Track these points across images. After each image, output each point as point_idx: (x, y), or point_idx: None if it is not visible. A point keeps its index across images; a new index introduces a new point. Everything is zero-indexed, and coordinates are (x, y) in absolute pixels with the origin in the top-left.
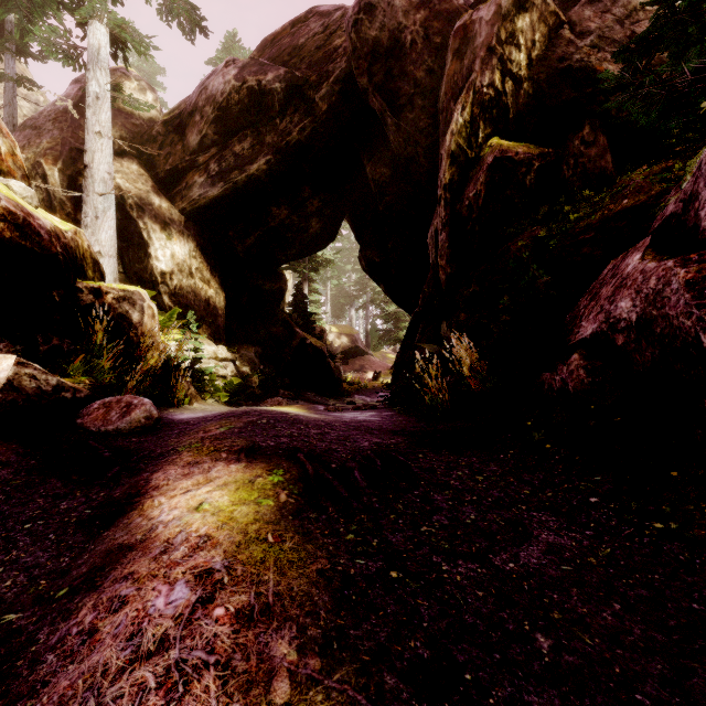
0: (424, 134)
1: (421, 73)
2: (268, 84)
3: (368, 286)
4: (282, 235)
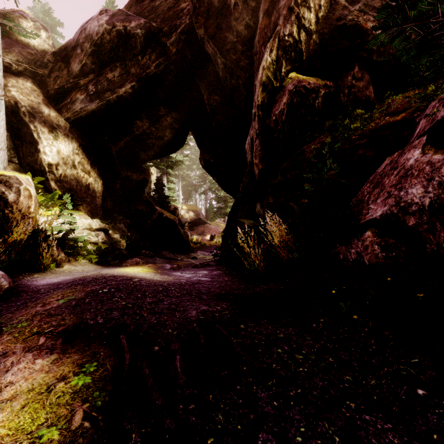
0: (243, 70)
1: (242, 27)
2: (132, 29)
3: (207, 179)
4: (145, 141)
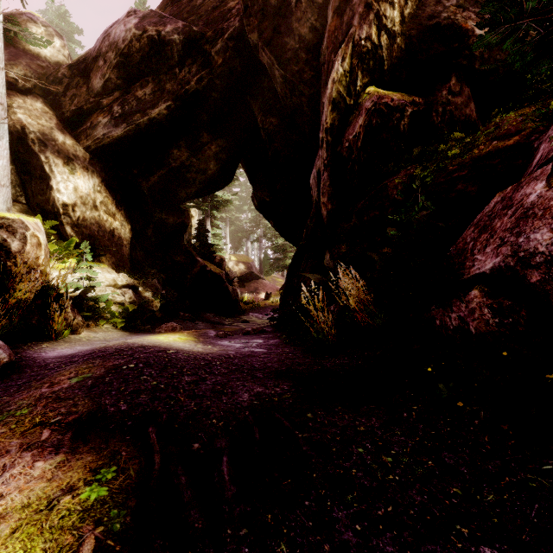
0: (307, 84)
1: (305, 29)
2: (167, 35)
3: (261, 223)
4: (183, 175)
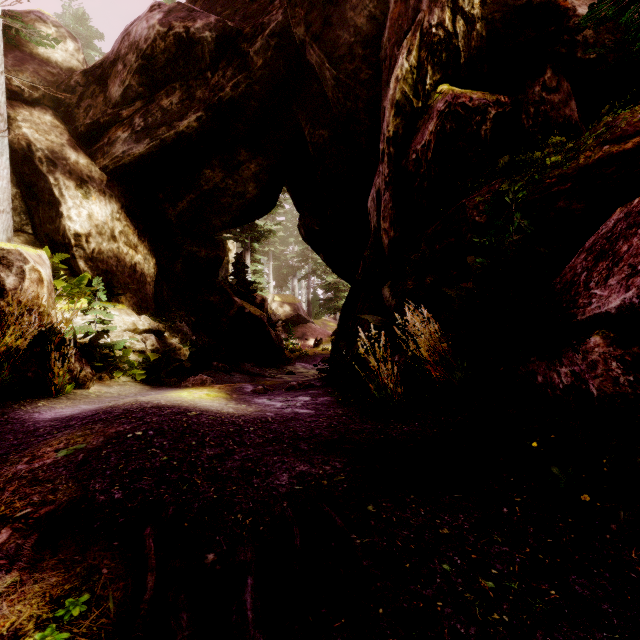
0: (365, 86)
1: (362, 19)
2: (197, 32)
3: (310, 257)
4: (217, 200)
